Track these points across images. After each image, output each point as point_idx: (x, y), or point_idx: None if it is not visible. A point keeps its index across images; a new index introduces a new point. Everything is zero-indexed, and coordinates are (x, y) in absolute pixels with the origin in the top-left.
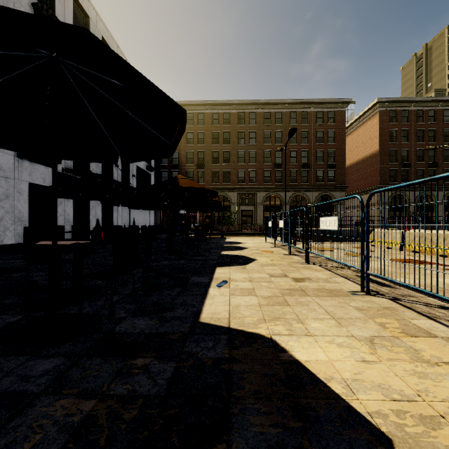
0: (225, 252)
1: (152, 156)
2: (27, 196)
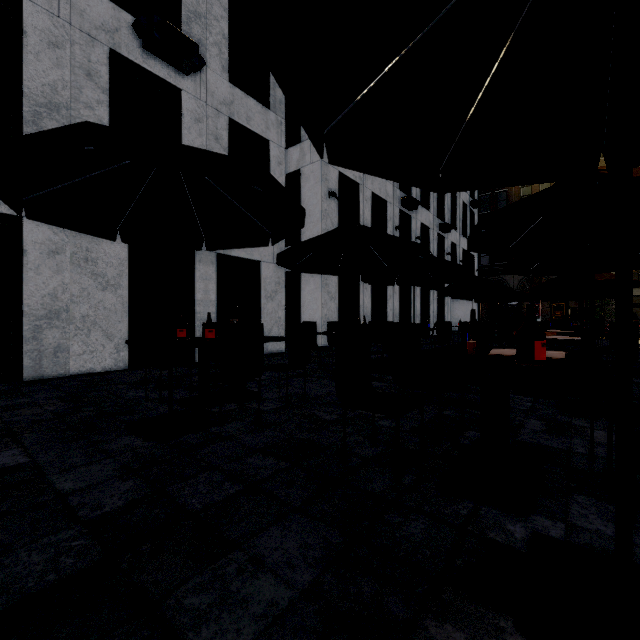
0: None
1: None
2: (398, 295)
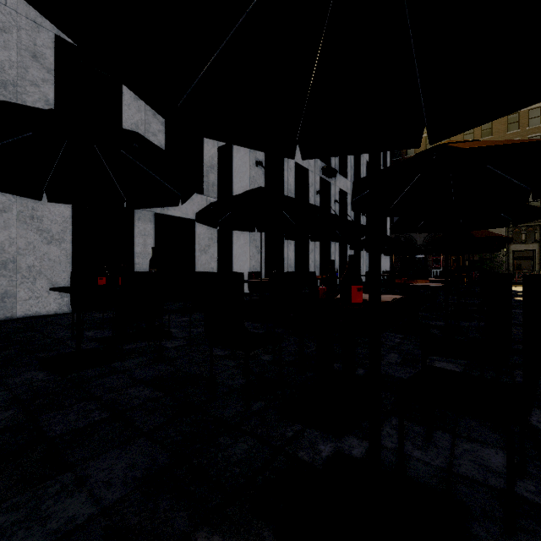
0: (520, 298)
1: (492, 227)
2: (319, 249)
